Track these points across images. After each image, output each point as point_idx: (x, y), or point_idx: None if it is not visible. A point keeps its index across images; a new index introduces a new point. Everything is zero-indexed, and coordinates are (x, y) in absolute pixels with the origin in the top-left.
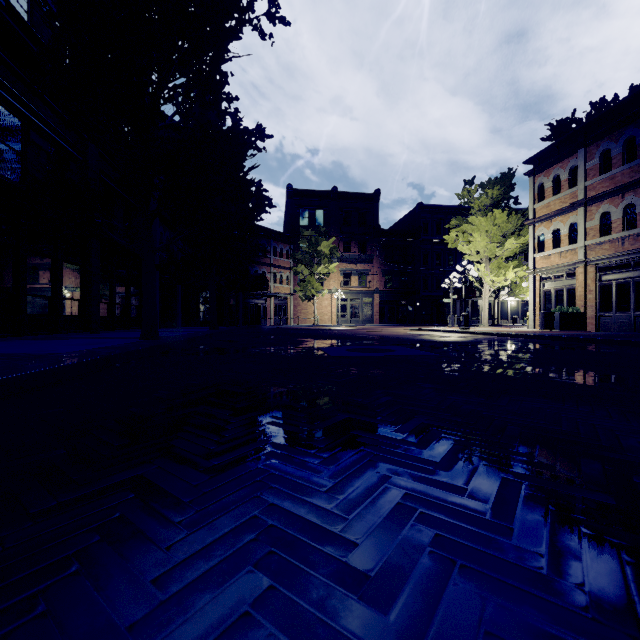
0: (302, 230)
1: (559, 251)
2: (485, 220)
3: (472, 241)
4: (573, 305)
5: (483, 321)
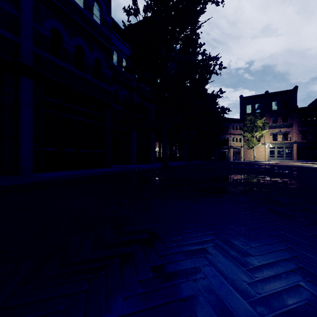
0: (246, 116)
1: None
2: None
3: None
4: None
5: None
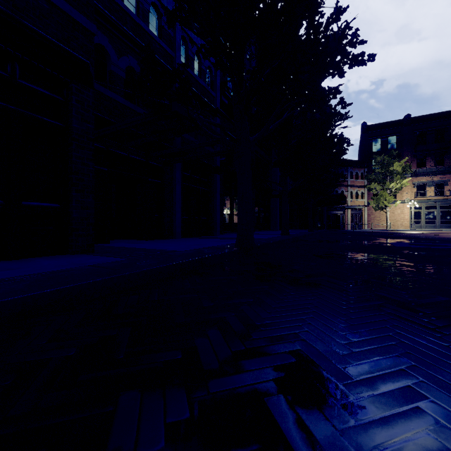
0: (375, 156)
1: None
2: None
3: None
4: None
5: None
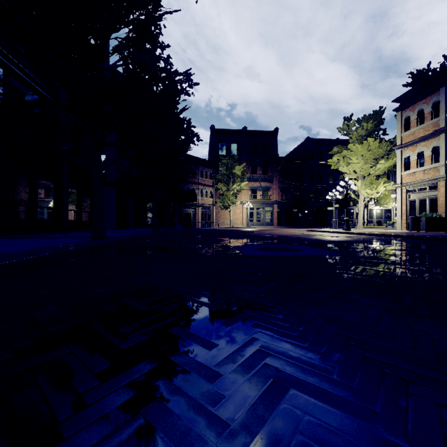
0: (221, 158)
1: (423, 169)
2: (361, 147)
3: (352, 162)
4: (435, 211)
5: (359, 224)
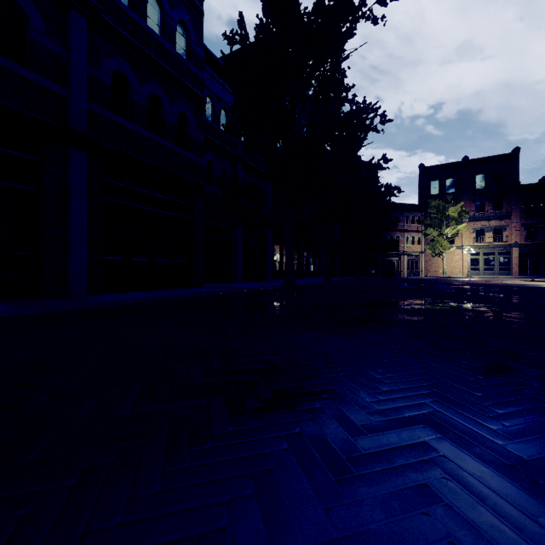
0: (430, 201)
1: None
2: None
3: None
4: None
5: None
